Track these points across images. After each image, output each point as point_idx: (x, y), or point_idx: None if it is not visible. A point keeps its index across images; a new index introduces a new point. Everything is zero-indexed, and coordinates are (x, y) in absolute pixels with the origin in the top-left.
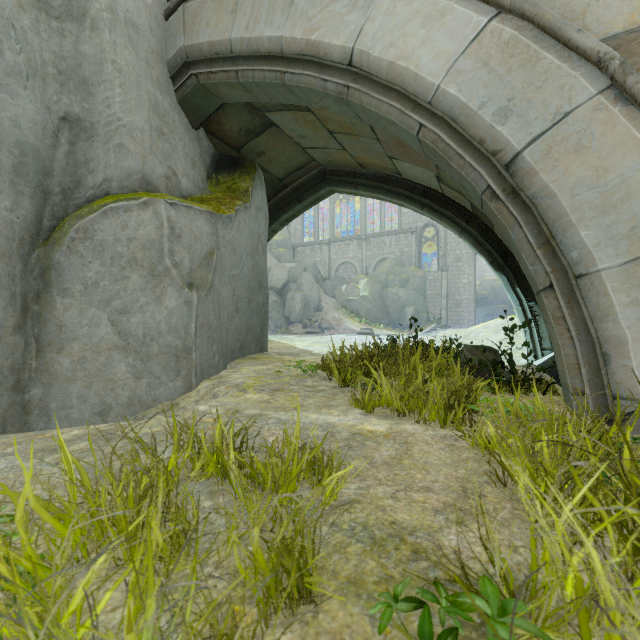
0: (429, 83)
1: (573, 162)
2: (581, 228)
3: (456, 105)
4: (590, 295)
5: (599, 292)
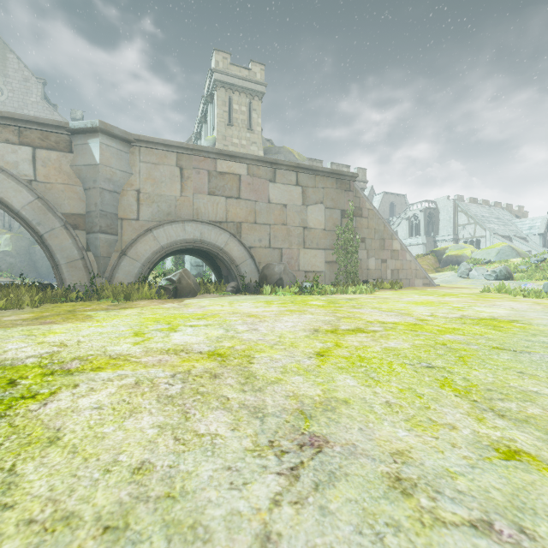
0: (16, 208)
1: (56, 240)
2: (57, 255)
3: (26, 217)
4: (60, 269)
5: (62, 269)
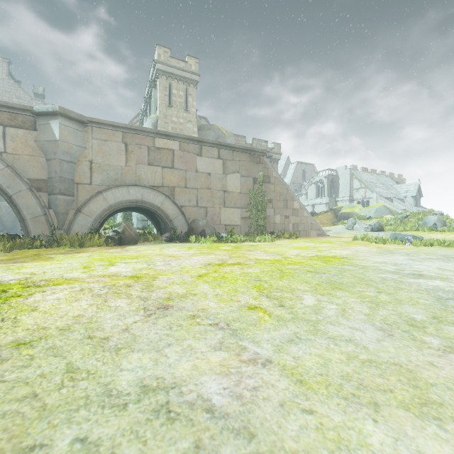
0: None
1: (22, 200)
2: (24, 211)
3: None
4: (26, 223)
5: (27, 223)
